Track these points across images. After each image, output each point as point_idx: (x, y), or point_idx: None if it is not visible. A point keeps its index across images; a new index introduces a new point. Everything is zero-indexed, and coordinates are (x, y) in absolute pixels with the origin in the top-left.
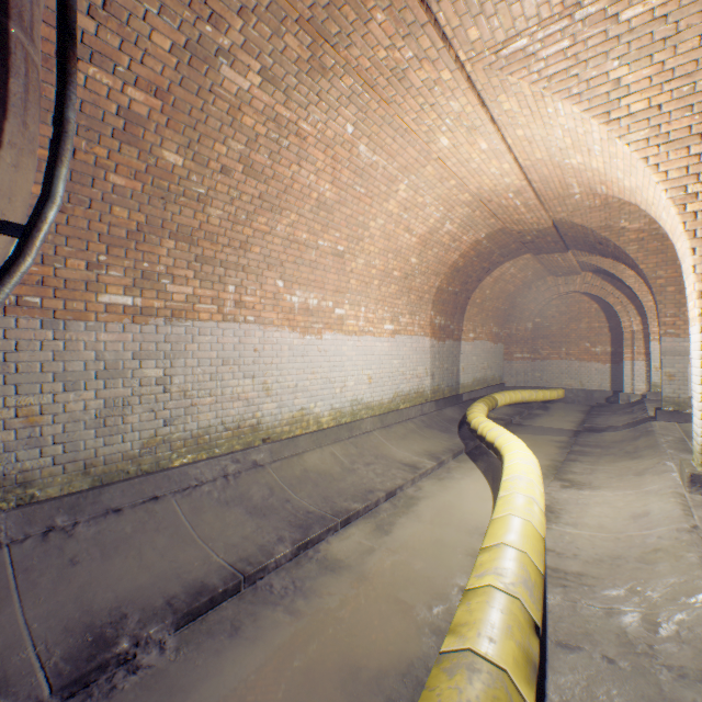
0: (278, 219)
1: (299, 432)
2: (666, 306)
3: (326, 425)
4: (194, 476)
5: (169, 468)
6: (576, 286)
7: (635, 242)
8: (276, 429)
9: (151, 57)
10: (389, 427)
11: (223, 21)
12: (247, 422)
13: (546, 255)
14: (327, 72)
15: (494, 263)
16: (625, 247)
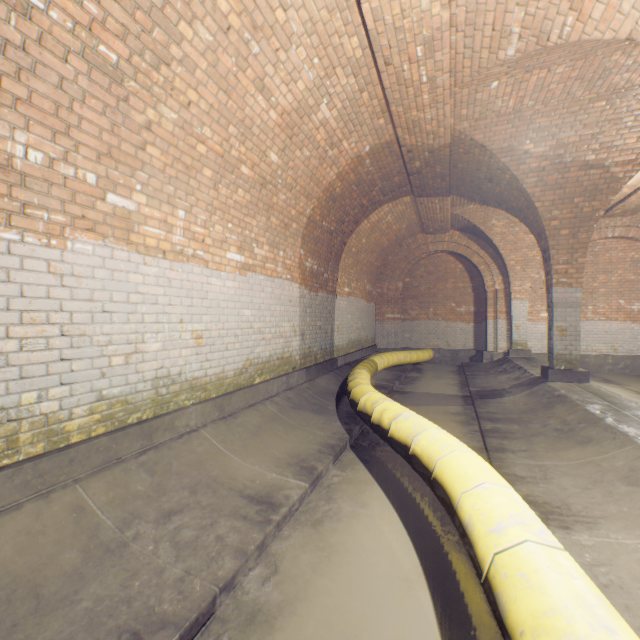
0: None
1: None
2: (559, 252)
3: (80, 434)
4: None
5: None
6: (444, 245)
7: (535, 173)
8: None
9: None
10: (234, 416)
11: None
12: None
13: (428, 198)
14: None
15: (373, 202)
16: (524, 179)
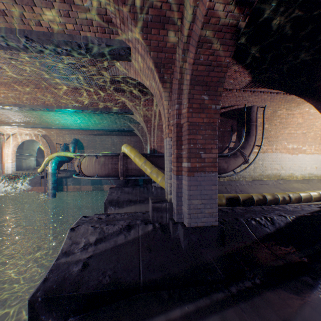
0: (285, 130)
1: (290, 179)
2: None
3: (298, 178)
4: (267, 182)
5: (263, 180)
6: None
7: None
8: (284, 177)
9: (266, 115)
10: None
11: (279, 107)
12: (277, 174)
13: None
14: (300, 105)
15: None
16: None
